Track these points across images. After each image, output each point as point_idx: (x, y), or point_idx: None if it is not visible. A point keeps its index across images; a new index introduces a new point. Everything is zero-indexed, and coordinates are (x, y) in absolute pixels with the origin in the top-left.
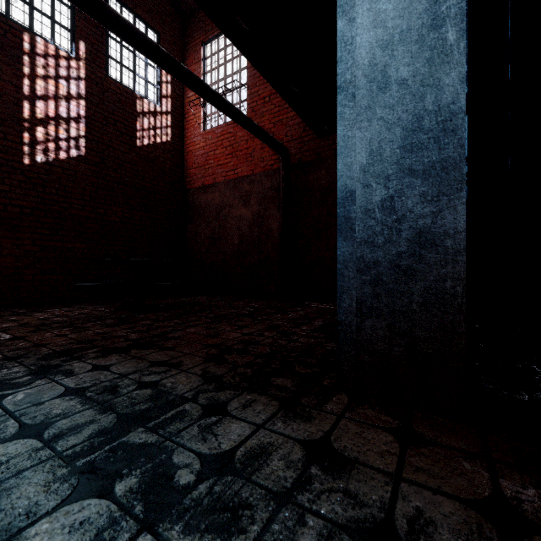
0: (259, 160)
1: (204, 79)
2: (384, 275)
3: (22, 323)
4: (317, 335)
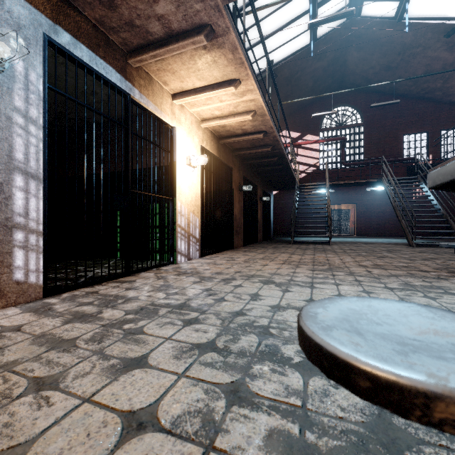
0: None
1: None
2: None
3: None
4: None
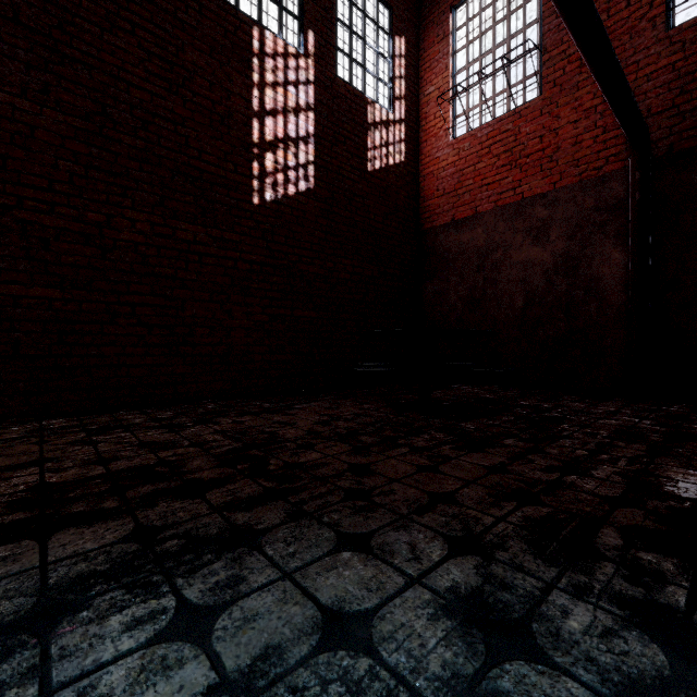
0: (568, 164)
1: (453, 62)
2: None
3: (306, 430)
4: None
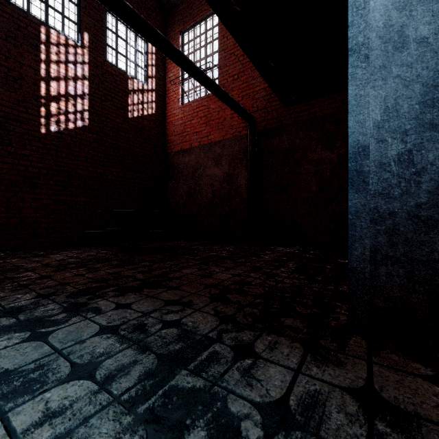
0: (229, 127)
1: None
2: (400, 226)
3: (44, 263)
4: (298, 276)
